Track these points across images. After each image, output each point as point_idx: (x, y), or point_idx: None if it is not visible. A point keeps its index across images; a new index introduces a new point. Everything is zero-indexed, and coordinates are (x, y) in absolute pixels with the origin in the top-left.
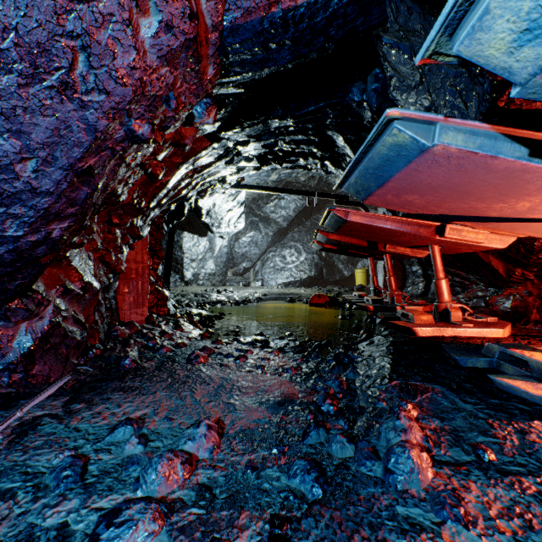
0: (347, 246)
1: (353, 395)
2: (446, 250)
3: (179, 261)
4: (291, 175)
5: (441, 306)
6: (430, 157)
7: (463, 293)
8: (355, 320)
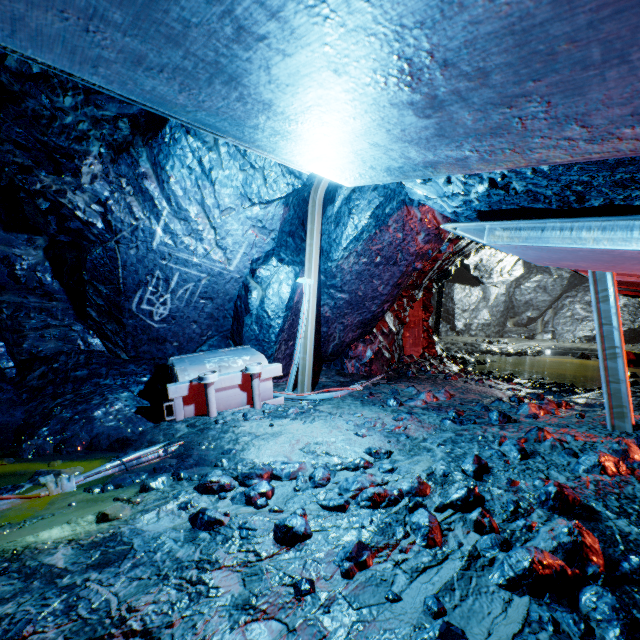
0: None
1: None
2: None
3: (450, 312)
4: None
5: None
6: None
7: None
8: None
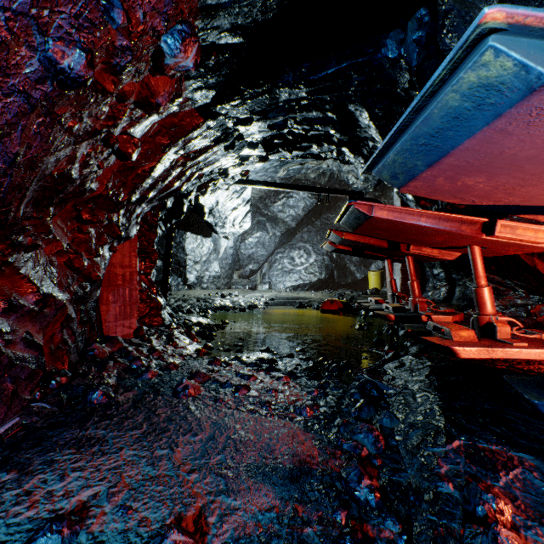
0: (364, 246)
1: (396, 459)
2: (487, 251)
3: (182, 263)
4: (300, 172)
5: (483, 319)
6: (540, 103)
7: (497, 300)
8: (374, 331)
